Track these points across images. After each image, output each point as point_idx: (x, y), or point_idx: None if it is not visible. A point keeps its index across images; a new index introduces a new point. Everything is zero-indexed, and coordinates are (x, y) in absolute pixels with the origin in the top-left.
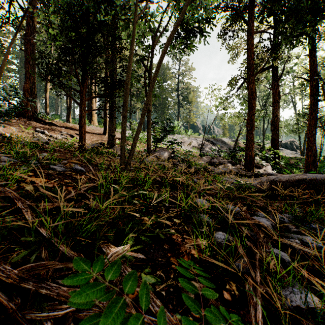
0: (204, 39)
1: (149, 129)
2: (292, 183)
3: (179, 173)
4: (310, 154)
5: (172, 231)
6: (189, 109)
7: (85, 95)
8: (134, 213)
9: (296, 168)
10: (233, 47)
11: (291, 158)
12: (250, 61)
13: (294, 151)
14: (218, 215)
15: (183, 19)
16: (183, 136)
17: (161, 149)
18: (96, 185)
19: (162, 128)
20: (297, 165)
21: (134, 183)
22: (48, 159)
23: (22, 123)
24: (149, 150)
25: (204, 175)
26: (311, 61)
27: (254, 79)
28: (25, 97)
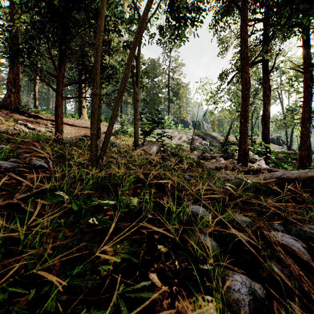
0: (195, 28)
1: (136, 121)
2: (303, 181)
3: (168, 169)
4: (303, 148)
5: (153, 276)
6: (179, 105)
7: (62, 80)
8: (51, 277)
9: (284, 162)
10: (224, 41)
11: (279, 153)
12: (243, 49)
13: (281, 146)
14: (223, 231)
15: (173, 4)
16: (173, 130)
17: (150, 142)
18: (52, 187)
19: (151, 120)
20: (285, 159)
21: (111, 182)
22: (2, 151)
23: (3, 115)
24: (136, 143)
25: (197, 171)
26: (305, 52)
27: (248, 69)
28: (8, 89)
